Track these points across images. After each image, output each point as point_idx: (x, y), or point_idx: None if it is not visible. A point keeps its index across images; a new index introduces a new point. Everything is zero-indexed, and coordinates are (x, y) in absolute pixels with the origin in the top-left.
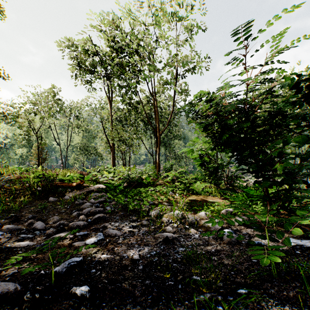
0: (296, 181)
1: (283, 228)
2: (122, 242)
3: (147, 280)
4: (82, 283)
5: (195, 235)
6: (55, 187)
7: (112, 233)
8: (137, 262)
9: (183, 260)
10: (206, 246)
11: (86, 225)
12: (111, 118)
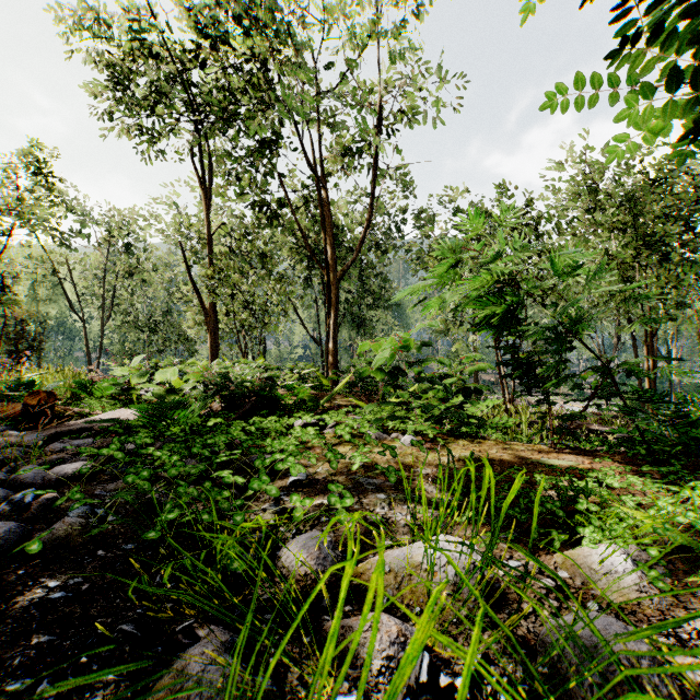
0: None
1: None
2: None
3: None
4: None
5: None
6: None
7: None
8: None
9: None
10: None
11: None
12: (208, 238)
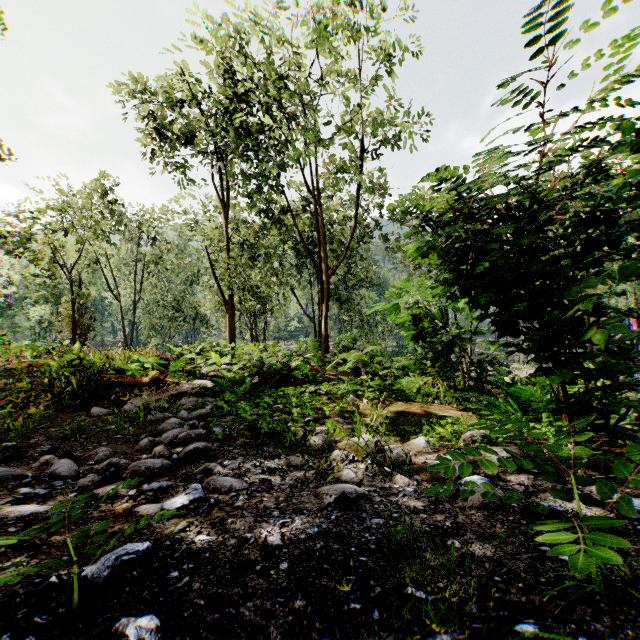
0: (634, 368)
1: (599, 473)
2: (244, 506)
3: (300, 599)
4: (144, 606)
5: (407, 488)
6: (106, 386)
7: (222, 485)
8: (277, 552)
9: (381, 548)
10: (432, 515)
11: (168, 467)
12: (227, 243)
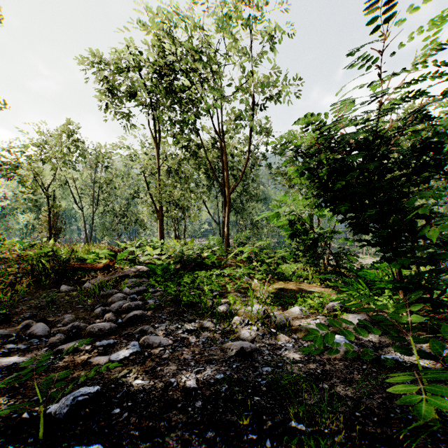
0: None
1: (426, 333)
2: (169, 358)
3: (210, 431)
4: (93, 436)
5: (288, 344)
6: (71, 270)
7: (153, 342)
8: (193, 393)
9: (270, 390)
10: (307, 364)
11: (115, 328)
12: (158, 169)
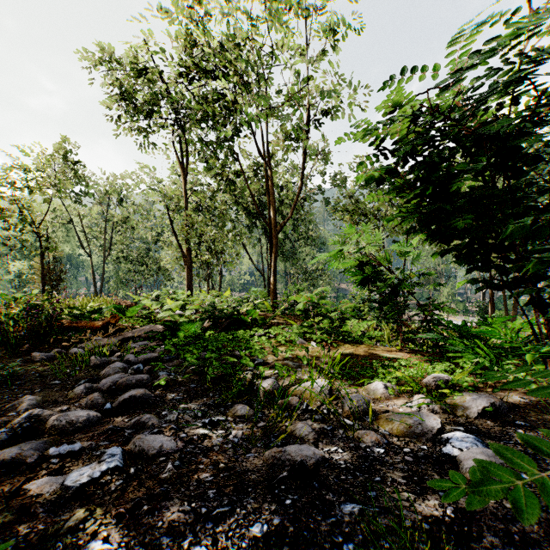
0: None
1: None
2: (171, 479)
3: None
4: None
5: (376, 448)
6: (59, 330)
7: (150, 447)
8: None
9: None
10: (421, 494)
11: (95, 420)
12: (185, 202)
